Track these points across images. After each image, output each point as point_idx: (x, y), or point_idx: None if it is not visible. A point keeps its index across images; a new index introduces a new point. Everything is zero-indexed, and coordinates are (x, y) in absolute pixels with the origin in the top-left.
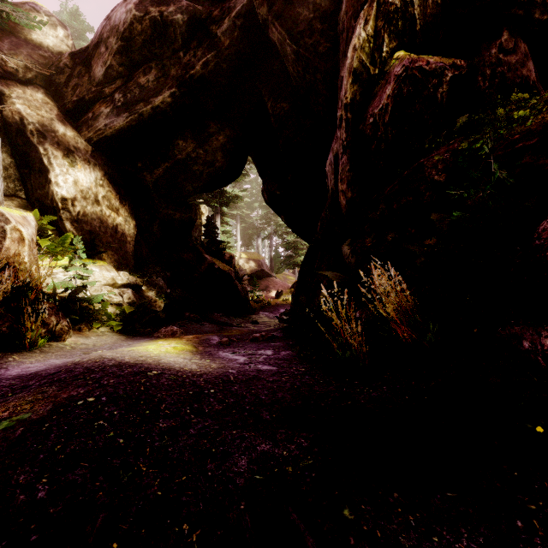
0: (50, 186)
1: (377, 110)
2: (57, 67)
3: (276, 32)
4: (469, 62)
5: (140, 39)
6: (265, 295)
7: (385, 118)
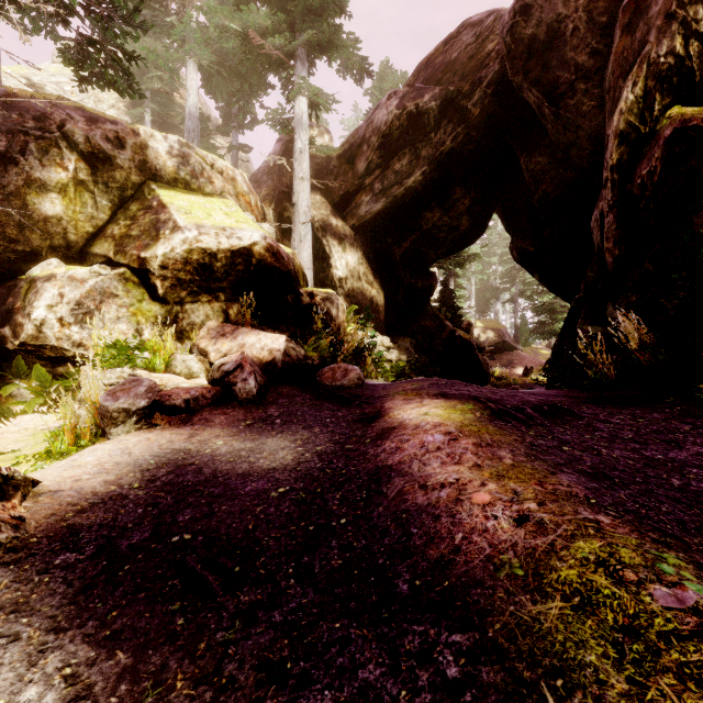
0: (330, 269)
1: (644, 172)
2: (328, 170)
3: (533, 96)
4: None
5: (397, 132)
6: (509, 373)
7: (654, 179)
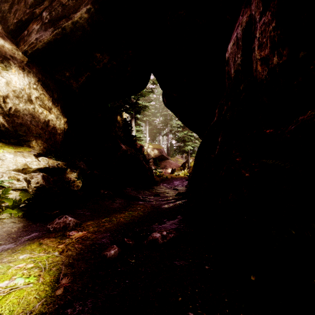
0: None
1: None
2: None
3: None
4: None
5: None
6: (164, 171)
7: None
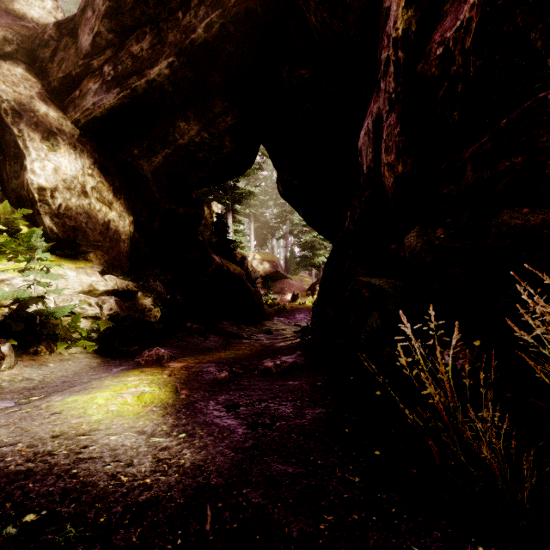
0: (25, 174)
1: (451, 31)
2: (41, 39)
3: None
4: None
5: None
6: (280, 298)
7: (466, 42)
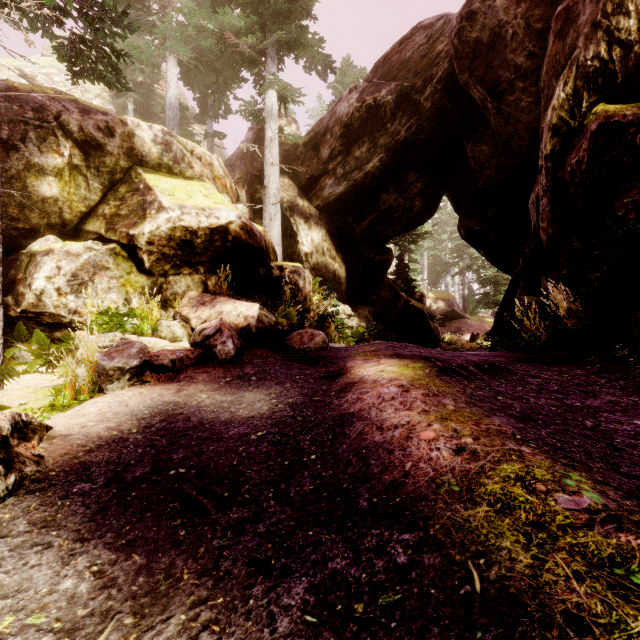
0: (297, 245)
1: (573, 161)
2: (295, 156)
3: (478, 93)
4: None
5: (357, 123)
6: (457, 339)
7: (582, 167)
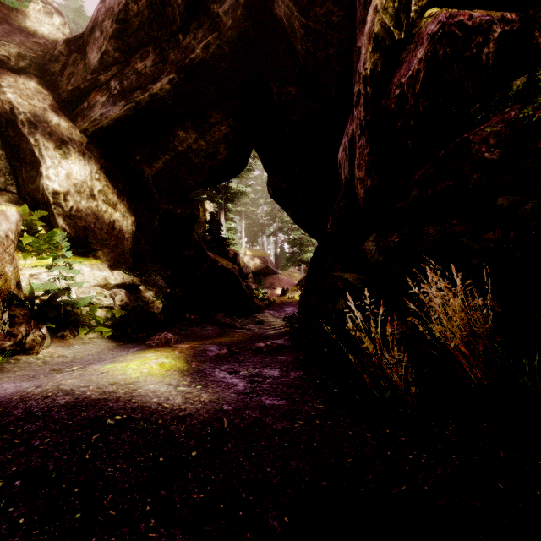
0: (41, 179)
1: (405, 78)
2: (52, 55)
3: (283, 5)
4: (522, 14)
5: (137, 21)
6: (271, 293)
7: (416, 88)
